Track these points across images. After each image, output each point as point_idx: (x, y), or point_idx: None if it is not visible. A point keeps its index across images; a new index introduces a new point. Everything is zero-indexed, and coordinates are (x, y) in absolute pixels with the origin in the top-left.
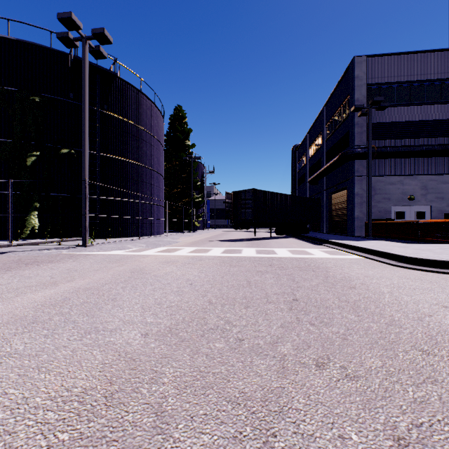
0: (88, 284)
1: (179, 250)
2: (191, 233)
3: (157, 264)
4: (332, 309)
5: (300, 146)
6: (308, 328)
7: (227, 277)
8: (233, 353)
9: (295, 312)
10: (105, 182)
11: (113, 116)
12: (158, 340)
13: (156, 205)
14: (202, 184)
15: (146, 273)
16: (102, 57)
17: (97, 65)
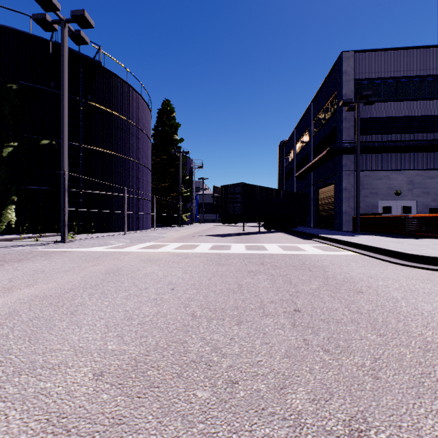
0: (50, 290)
1: (164, 246)
2: (179, 228)
3: (138, 263)
4: (345, 325)
5: (287, 142)
6: (322, 358)
7: (215, 279)
8: (222, 411)
9: (300, 330)
10: (89, 175)
11: (97, 107)
12: (115, 386)
13: (143, 200)
14: (190, 178)
15: (123, 274)
16: (83, 43)
17: (80, 53)
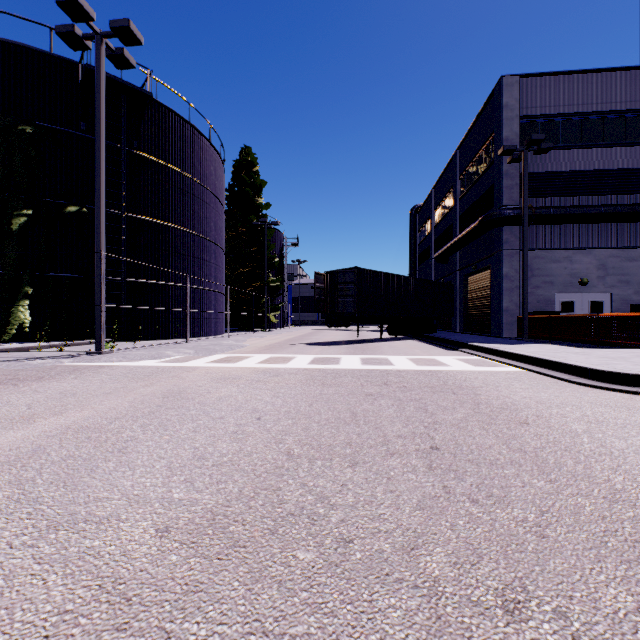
0: (87, 420)
1: (244, 359)
2: (265, 333)
3: (207, 383)
4: (502, 467)
5: (422, 208)
6: (468, 511)
7: (318, 405)
8: (332, 576)
9: (438, 474)
10: (135, 257)
11: (147, 159)
12: (187, 544)
13: (212, 292)
14: (281, 261)
15: (188, 398)
16: (127, 66)
17: (122, 80)
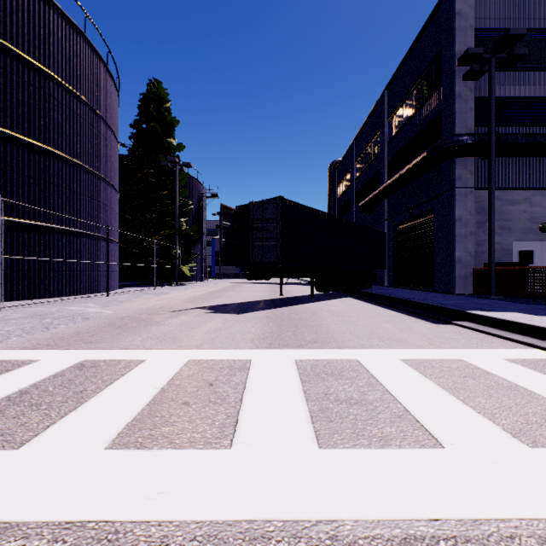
0: None
1: None
2: (170, 289)
3: None
4: None
5: (341, 163)
6: None
7: None
8: None
9: None
10: None
11: None
12: None
13: (89, 236)
14: (199, 212)
15: None
16: None
17: None
